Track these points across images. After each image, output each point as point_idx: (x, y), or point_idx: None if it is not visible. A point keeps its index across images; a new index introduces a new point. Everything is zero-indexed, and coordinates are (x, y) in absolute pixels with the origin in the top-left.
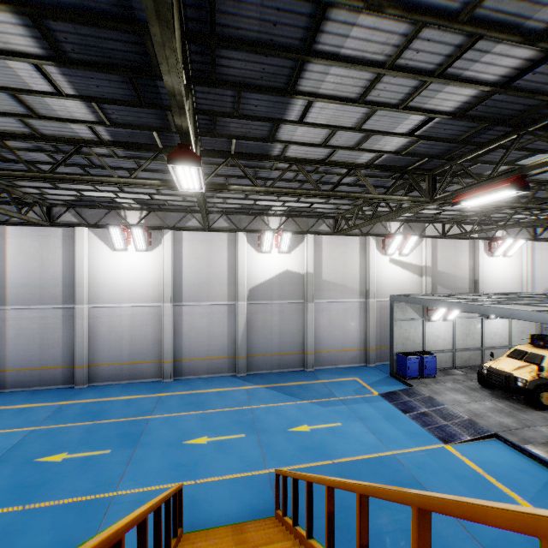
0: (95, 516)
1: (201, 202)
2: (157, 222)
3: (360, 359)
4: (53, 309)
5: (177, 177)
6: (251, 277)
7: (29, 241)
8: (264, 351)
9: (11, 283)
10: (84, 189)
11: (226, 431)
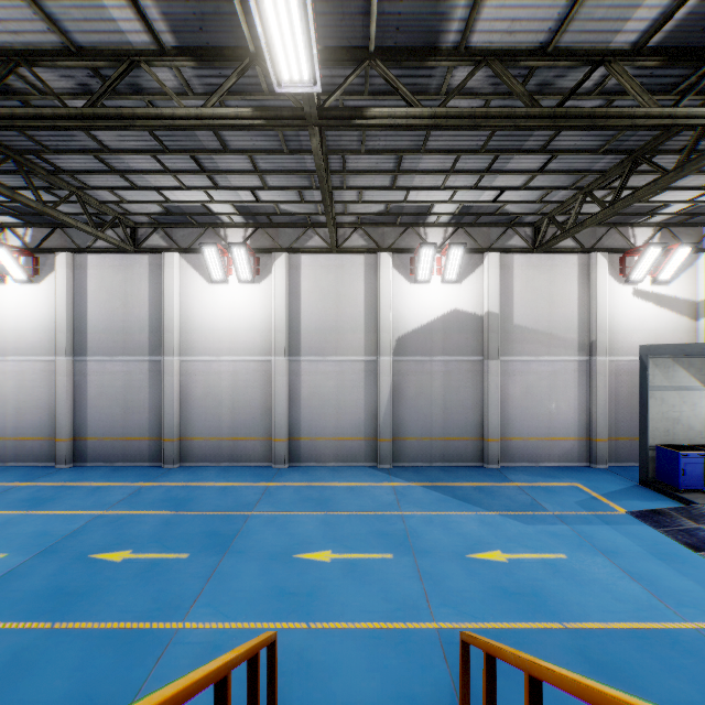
0: (143, 661)
1: (321, 164)
2: (267, 242)
3: (580, 455)
4: (138, 362)
5: (267, 41)
6: (399, 321)
7: (111, 273)
8: (419, 433)
9: (91, 328)
10: (167, 187)
11: (361, 545)
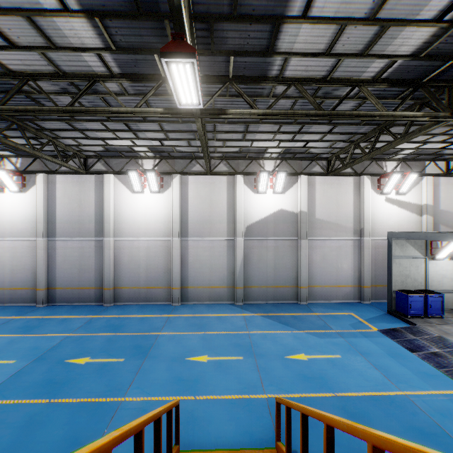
0: (103, 419)
1: (202, 134)
2: (168, 168)
3: (354, 295)
4: (88, 241)
5: (174, 87)
6: (248, 216)
7: (71, 186)
8: (259, 283)
9: (58, 220)
10: (108, 138)
11: (225, 352)
